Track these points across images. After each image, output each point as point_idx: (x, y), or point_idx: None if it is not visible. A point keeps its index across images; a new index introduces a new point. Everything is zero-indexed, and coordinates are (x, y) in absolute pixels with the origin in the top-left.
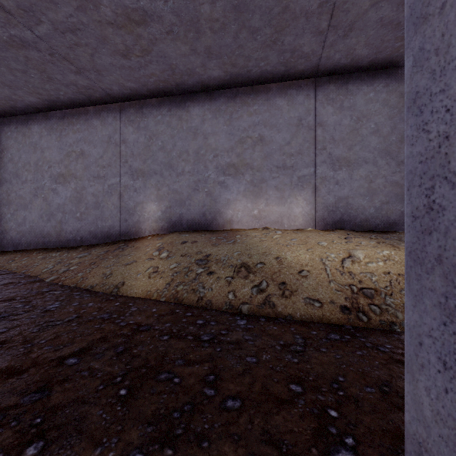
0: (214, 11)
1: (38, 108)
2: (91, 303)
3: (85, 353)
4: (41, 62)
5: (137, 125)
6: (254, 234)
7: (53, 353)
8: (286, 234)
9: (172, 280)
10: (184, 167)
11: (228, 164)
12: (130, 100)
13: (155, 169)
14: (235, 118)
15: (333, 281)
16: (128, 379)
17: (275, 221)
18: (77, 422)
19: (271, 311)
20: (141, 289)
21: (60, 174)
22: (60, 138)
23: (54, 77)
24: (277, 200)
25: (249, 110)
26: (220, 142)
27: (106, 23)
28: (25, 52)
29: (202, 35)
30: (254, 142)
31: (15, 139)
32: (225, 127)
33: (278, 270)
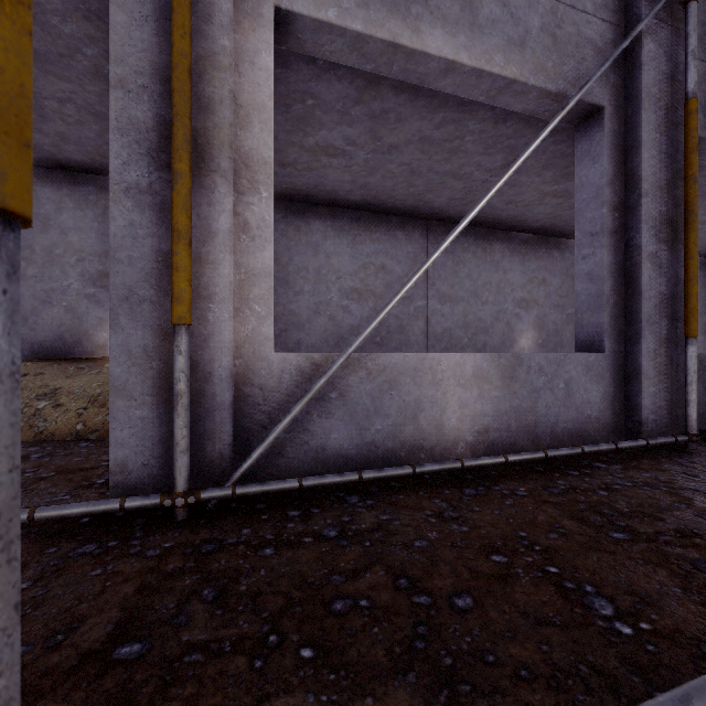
0: (64, 108)
1: None
2: None
3: None
4: None
5: None
6: None
7: None
8: None
9: None
10: (25, 269)
11: (101, 273)
12: None
13: None
14: None
15: None
16: None
17: None
18: None
19: None
20: None
21: None
22: None
23: None
24: None
25: None
26: (88, 242)
27: None
28: None
29: (50, 121)
30: None
31: None
32: (96, 224)
33: None
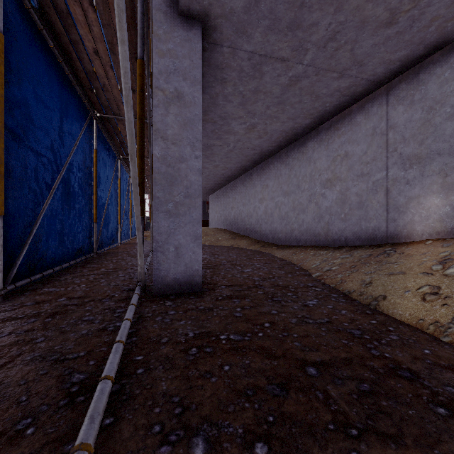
0: None
1: (311, 127)
2: (344, 311)
3: (325, 369)
4: (310, 86)
5: (409, 101)
6: None
7: (299, 352)
8: None
9: None
10: None
11: None
12: (399, 75)
13: (439, 148)
14: None
15: None
16: (366, 442)
17: None
18: (297, 452)
19: None
20: (408, 312)
21: (327, 179)
22: (327, 147)
23: (320, 93)
24: None
25: None
26: None
27: (364, 2)
28: (299, 85)
29: None
30: None
31: (297, 158)
32: None
33: None
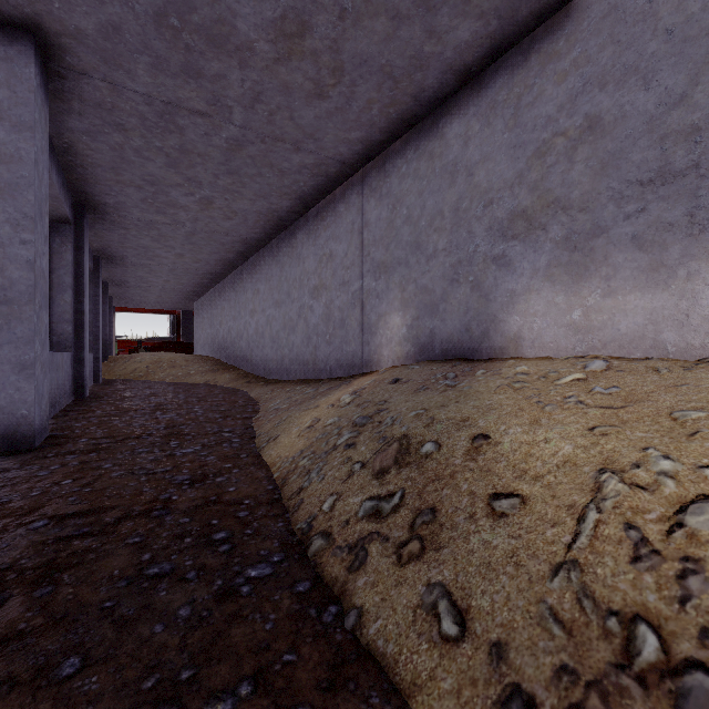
0: None
1: (297, 212)
2: (213, 457)
3: (61, 520)
4: (263, 156)
5: (379, 194)
6: (514, 371)
7: (58, 507)
8: (609, 374)
9: (309, 445)
10: (436, 243)
11: (511, 215)
12: (371, 159)
13: (399, 256)
14: (526, 105)
15: (573, 566)
16: None
17: (633, 335)
18: None
19: (341, 577)
20: (278, 451)
21: (315, 286)
22: (315, 241)
23: (283, 167)
24: (640, 276)
25: (558, 68)
26: (496, 171)
27: (273, 63)
28: (246, 152)
29: None
30: (572, 140)
31: (288, 254)
32: (506, 135)
33: (450, 472)
